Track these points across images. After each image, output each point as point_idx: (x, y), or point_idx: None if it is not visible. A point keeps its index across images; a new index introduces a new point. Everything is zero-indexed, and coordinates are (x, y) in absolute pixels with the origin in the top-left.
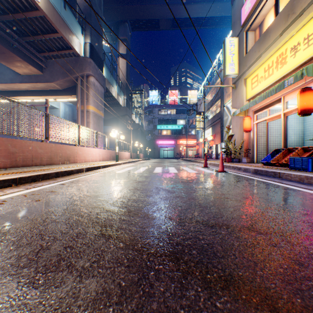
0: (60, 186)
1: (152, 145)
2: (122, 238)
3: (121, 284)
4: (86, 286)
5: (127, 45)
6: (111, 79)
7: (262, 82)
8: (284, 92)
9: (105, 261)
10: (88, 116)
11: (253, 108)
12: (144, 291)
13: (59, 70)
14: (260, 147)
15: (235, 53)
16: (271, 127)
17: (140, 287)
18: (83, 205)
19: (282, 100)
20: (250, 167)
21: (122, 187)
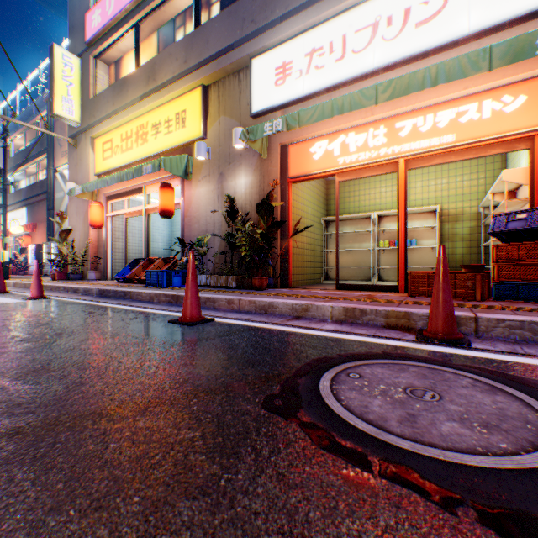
0: None
1: None
2: None
3: None
4: None
5: None
6: None
7: (120, 156)
8: (147, 180)
9: None
10: None
11: (108, 191)
12: None
13: None
14: (119, 255)
15: (77, 84)
16: (135, 226)
17: None
18: None
19: (145, 191)
20: (95, 287)
21: None
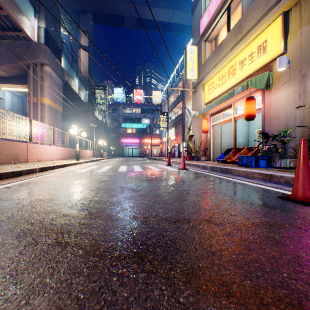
0: (5, 190)
1: (117, 144)
2: (82, 245)
3: (79, 297)
4: (34, 308)
5: (90, 37)
6: (71, 72)
7: (217, 89)
8: (234, 99)
9: (60, 274)
10: (42, 109)
11: (210, 111)
12: (106, 301)
13: (5, 53)
14: (216, 146)
15: (195, 60)
16: (224, 129)
17: (102, 297)
18: (35, 210)
19: (232, 106)
20: (208, 165)
21: (84, 188)
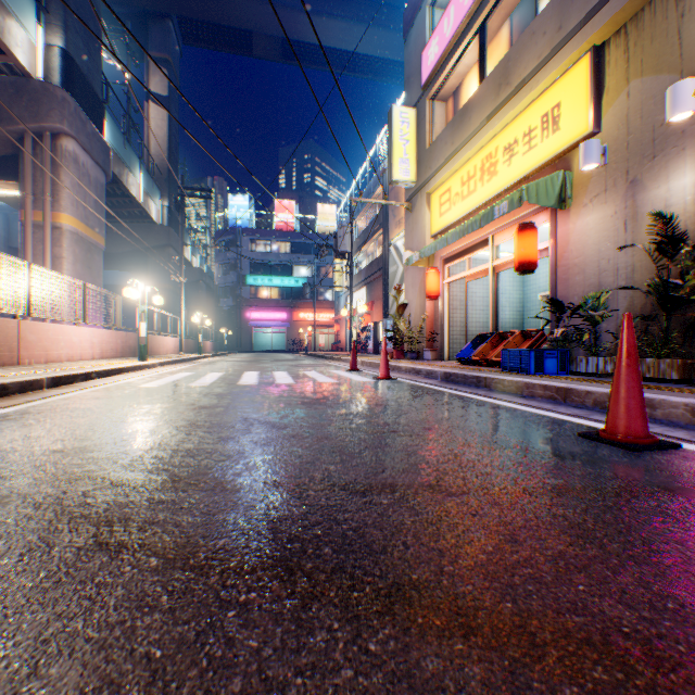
0: None
1: (237, 322)
2: (156, 547)
3: (152, 656)
4: (50, 683)
5: (173, 76)
6: (126, 154)
7: (459, 205)
8: (494, 227)
9: (108, 610)
10: (57, 240)
11: (443, 253)
12: (212, 659)
13: None
14: (456, 329)
15: (412, 139)
16: (474, 292)
17: (203, 652)
18: (43, 475)
19: (491, 242)
20: (438, 369)
21: (159, 423)
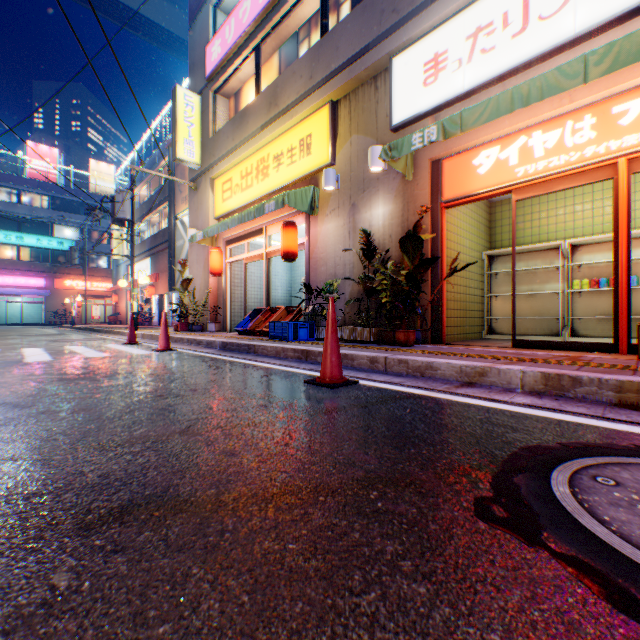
0: None
1: None
2: None
3: None
4: None
5: None
6: None
7: (240, 195)
8: (267, 220)
9: None
10: None
11: (227, 235)
12: None
13: None
14: (238, 304)
15: (198, 123)
16: (253, 272)
17: None
18: None
19: (265, 232)
20: (218, 340)
21: None
